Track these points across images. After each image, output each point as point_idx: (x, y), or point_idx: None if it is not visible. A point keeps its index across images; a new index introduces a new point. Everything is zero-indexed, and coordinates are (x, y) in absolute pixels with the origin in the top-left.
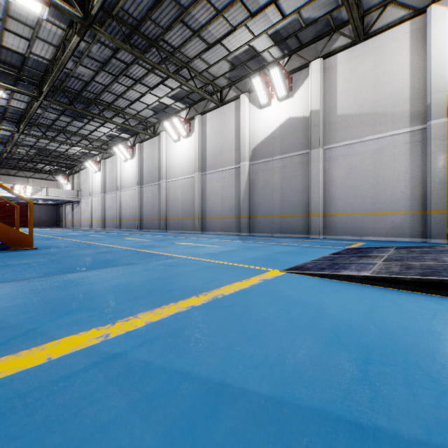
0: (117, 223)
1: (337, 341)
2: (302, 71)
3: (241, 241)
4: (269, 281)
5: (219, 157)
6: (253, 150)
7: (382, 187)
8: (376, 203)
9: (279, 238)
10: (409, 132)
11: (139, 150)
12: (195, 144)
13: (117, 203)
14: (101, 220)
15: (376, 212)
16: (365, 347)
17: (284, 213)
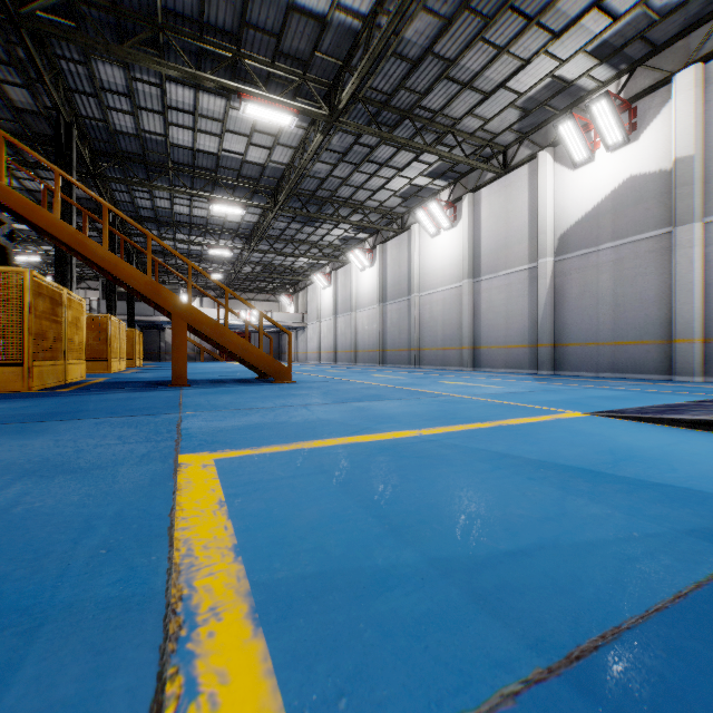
0: (352, 356)
1: (607, 452)
2: (657, 93)
3: (538, 382)
4: (563, 419)
5: (501, 253)
6: (560, 238)
7: None
8: None
9: (608, 379)
10: None
11: (381, 253)
12: (463, 238)
13: (352, 328)
14: (332, 352)
15: None
16: (631, 456)
17: (620, 339)
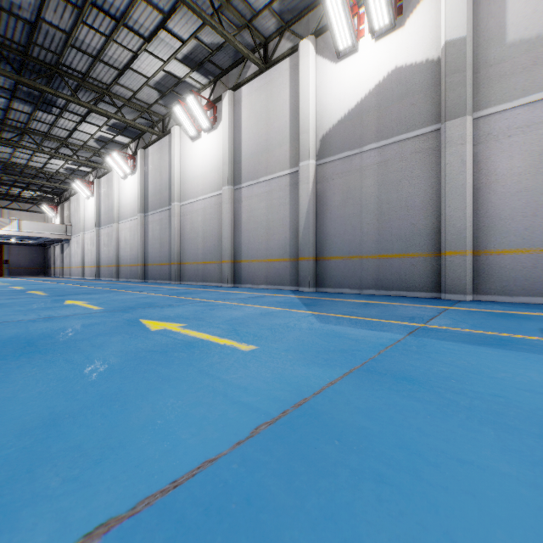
0: (113, 270)
1: None
2: None
3: (311, 311)
4: None
5: (262, 157)
6: (322, 139)
7: None
8: None
9: (384, 300)
10: None
11: (142, 159)
12: (223, 139)
13: (113, 240)
14: (94, 266)
15: None
16: None
17: (385, 251)
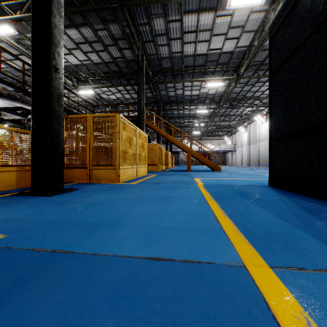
0: (256, 163)
1: None
2: None
3: None
4: None
5: None
6: None
7: None
8: None
9: None
10: None
11: None
12: None
13: (256, 150)
14: (247, 161)
15: None
16: None
17: None
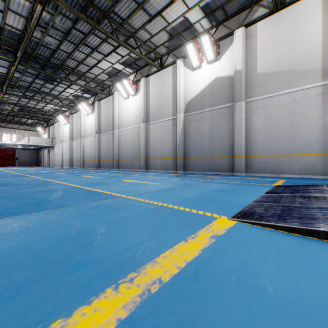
0: (81, 163)
1: None
2: (228, 39)
3: (178, 178)
4: (223, 239)
5: (159, 110)
6: (186, 104)
7: (296, 133)
8: (291, 146)
9: (209, 175)
10: (321, 86)
11: (98, 106)
12: (141, 101)
13: (81, 148)
14: (69, 161)
15: (291, 154)
16: None
17: (212, 155)
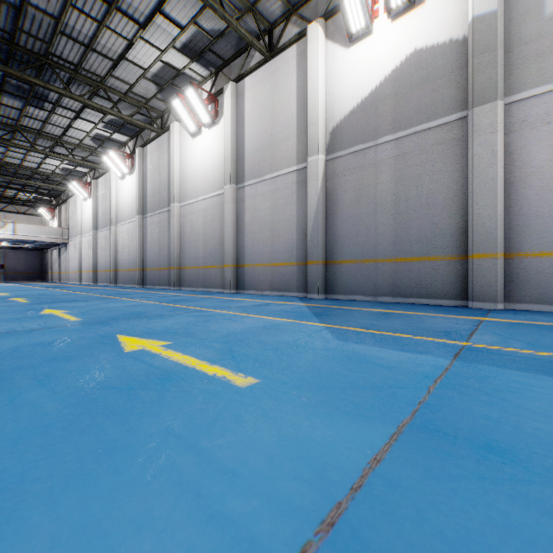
0: (111, 275)
1: None
2: None
3: (324, 323)
4: None
5: (267, 153)
6: (332, 132)
7: None
8: None
9: (404, 309)
10: None
11: (141, 158)
12: (225, 135)
13: (111, 244)
14: (92, 271)
15: None
16: None
17: (402, 254)
